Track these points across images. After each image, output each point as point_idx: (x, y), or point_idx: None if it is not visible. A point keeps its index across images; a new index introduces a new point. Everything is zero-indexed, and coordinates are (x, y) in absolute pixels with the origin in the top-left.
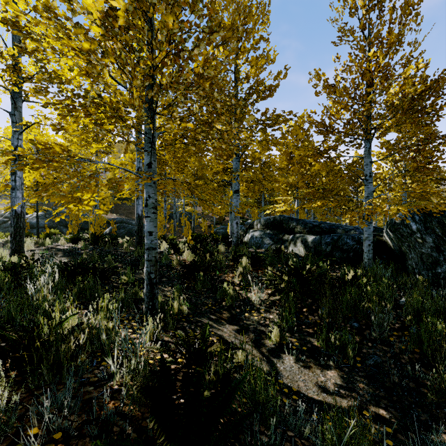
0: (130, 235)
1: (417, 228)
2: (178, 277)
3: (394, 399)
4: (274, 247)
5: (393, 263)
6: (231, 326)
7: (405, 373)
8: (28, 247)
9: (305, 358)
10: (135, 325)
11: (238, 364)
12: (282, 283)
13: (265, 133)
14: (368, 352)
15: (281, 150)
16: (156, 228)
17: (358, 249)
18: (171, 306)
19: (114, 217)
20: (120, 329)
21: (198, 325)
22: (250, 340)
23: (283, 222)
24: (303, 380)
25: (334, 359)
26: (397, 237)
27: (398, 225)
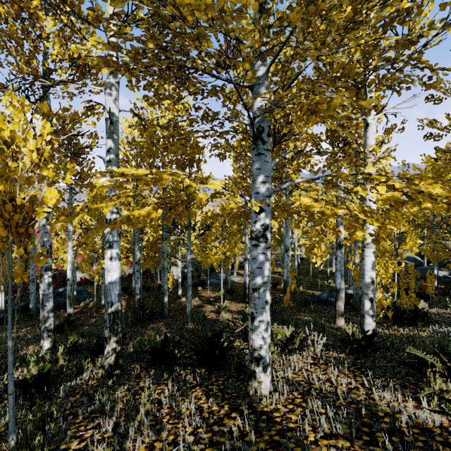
0: None
1: None
2: None
3: None
4: None
5: None
6: None
7: None
8: None
9: None
10: None
11: None
12: None
13: None
14: None
15: None
16: None
17: None
18: None
19: None
20: None
21: None
22: None
23: None
24: None
25: None
26: None
27: None
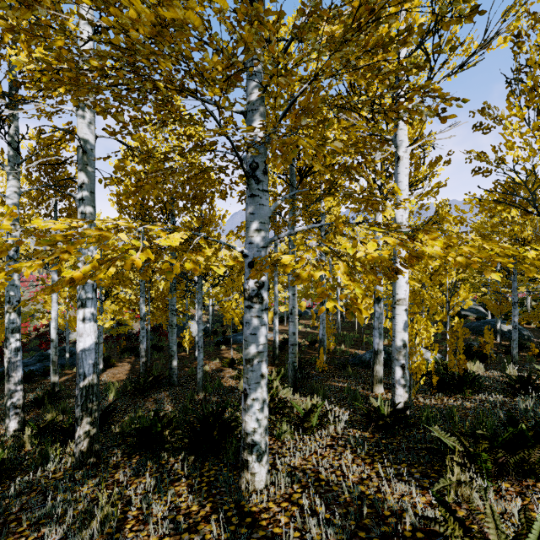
0: None
1: None
2: None
3: None
4: None
5: None
6: None
7: None
8: None
9: None
10: None
11: None
12: None
13: None
14: None
15: None
16: None
17: None
18: None
19: None
20: None
21: None
22: None
23: None
24: None
25: None
26: None
27: None
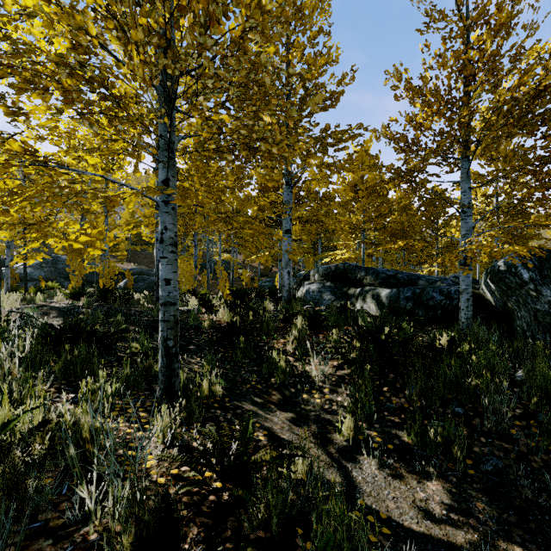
0: (151, 289)
1: (529, 277)
2: (211, 343)
3: (532, 528)
4: (337, 303)
5: (496, 323)
6: (284, 413)
7: (541, 485)
8: (12, 304)
9: (392, 462)
10: (144, 416)
11: (298, 478)
12: (353, 352)
13: (326, 153)
14: (483, 452)
15: (344, 182)
16: (176, 274)
17: (448, 305)
18: (200, 385)
19: (131, 267)
20: (120, 423)
21: (237, 412)
22: (311, 434)
23: (348, 272)
24: (393, 497)
25: (435, 462)
26: (501, 290)
27: (503, 273)
